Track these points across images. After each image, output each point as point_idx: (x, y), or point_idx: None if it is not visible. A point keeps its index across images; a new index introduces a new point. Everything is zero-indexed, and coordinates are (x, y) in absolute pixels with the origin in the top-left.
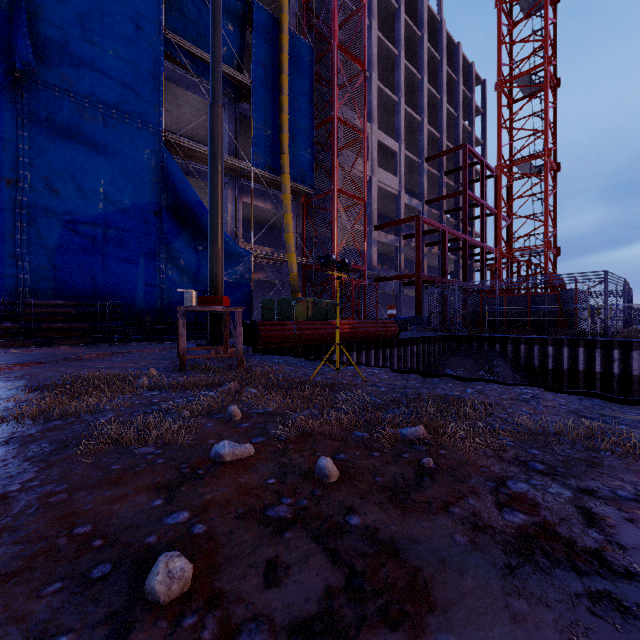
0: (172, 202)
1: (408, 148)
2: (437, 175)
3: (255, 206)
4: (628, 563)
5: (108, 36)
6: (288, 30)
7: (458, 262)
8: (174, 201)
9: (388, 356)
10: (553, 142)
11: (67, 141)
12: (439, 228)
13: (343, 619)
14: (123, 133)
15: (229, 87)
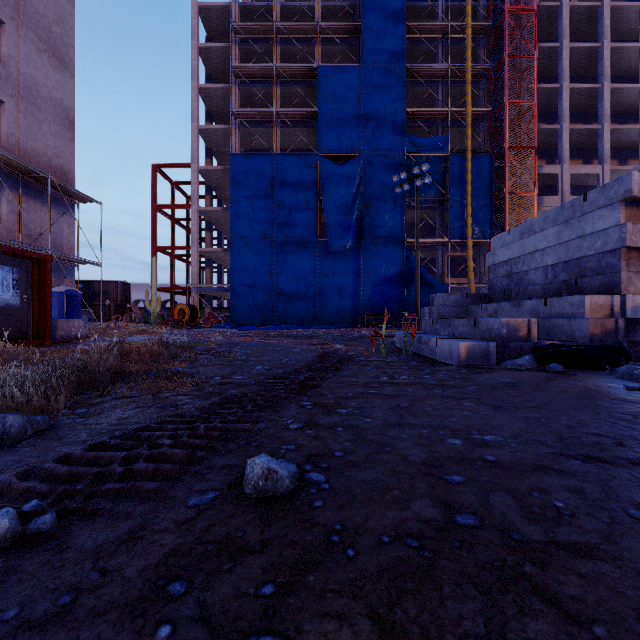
0: (409, 269)
1: None
2: None
3: (455, 255)
4: None
5: (386, 212)
6: (472, 155)
7: None
8: (410, 268)
9: None
10: None
11: (373, 257)
12: None
13: None
14: (390, 247)
15: (437, 203)
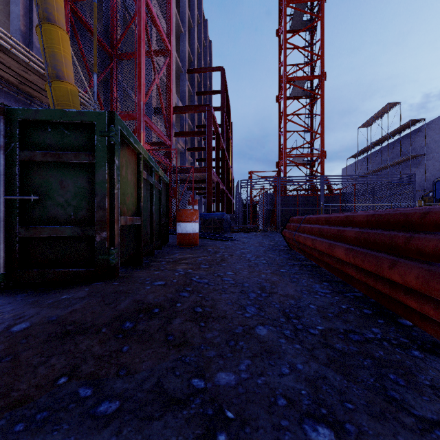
0: None
1: None
2: (191, 92)
3: None
4: None
5: None
6: None
7: None
8: None
9: None
10: (313, 74)
11: None
12: (214, 130)
13: None
14: None
15: None
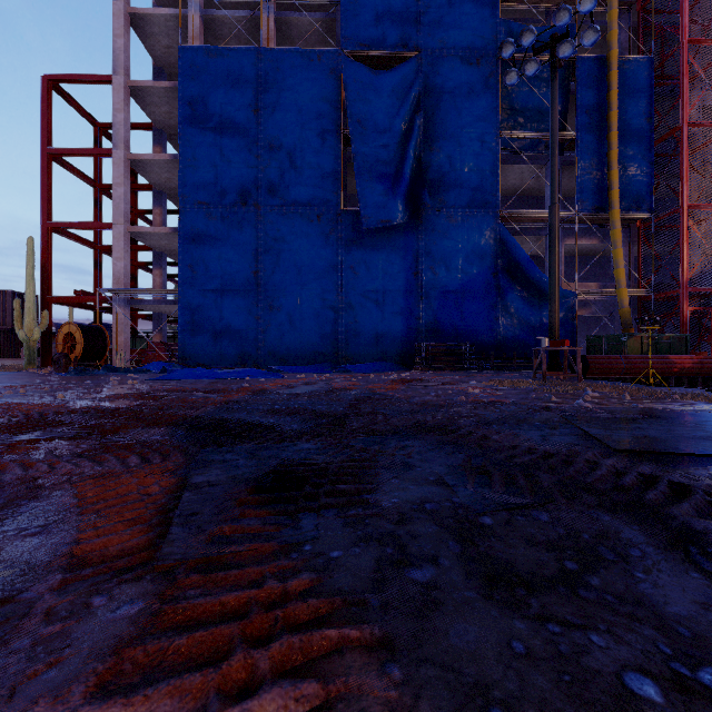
0: (506, 264)
1: None
2: None
3: (578, 245)
4: (704, 408)
5: (464, 160)
6: (617, 61)
7: None
8: (507, 262)
9: None
10: None
11: (442, 241)
12: None
13: (622, 403)
14: (473, 223)
15: None
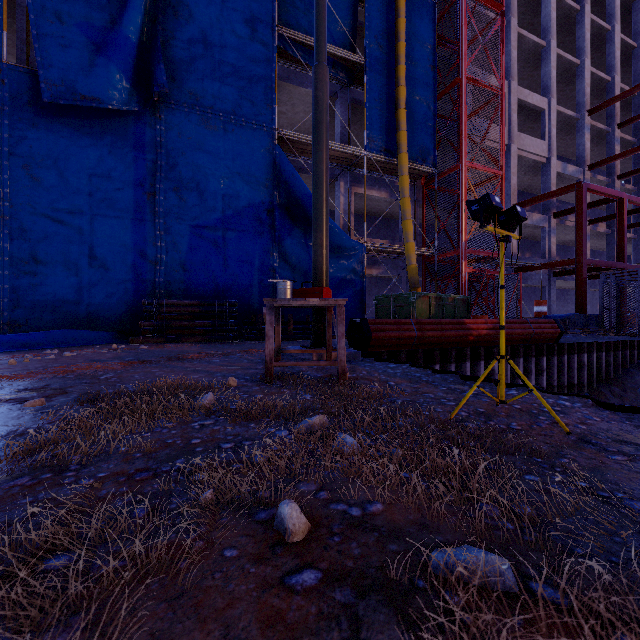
0: (284, 199)
1: (559, 105)
2: (605, 130)
3: (368, 196)
4: None
5: (227, 46)
6: None
7: (639, 242)
8: (286, 198)
9: (544, 367)
10: None
11: (194, 152)
12: (612, 196)
13: None
14: (240, 137)
15: (341, 71)
